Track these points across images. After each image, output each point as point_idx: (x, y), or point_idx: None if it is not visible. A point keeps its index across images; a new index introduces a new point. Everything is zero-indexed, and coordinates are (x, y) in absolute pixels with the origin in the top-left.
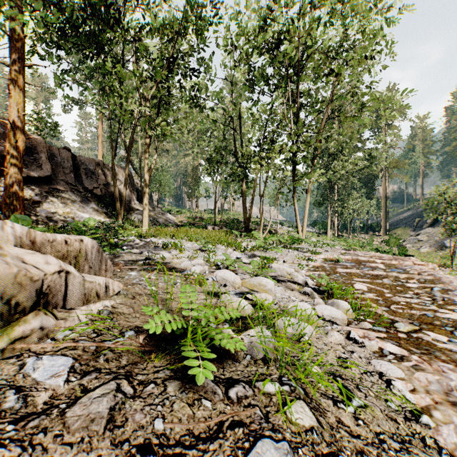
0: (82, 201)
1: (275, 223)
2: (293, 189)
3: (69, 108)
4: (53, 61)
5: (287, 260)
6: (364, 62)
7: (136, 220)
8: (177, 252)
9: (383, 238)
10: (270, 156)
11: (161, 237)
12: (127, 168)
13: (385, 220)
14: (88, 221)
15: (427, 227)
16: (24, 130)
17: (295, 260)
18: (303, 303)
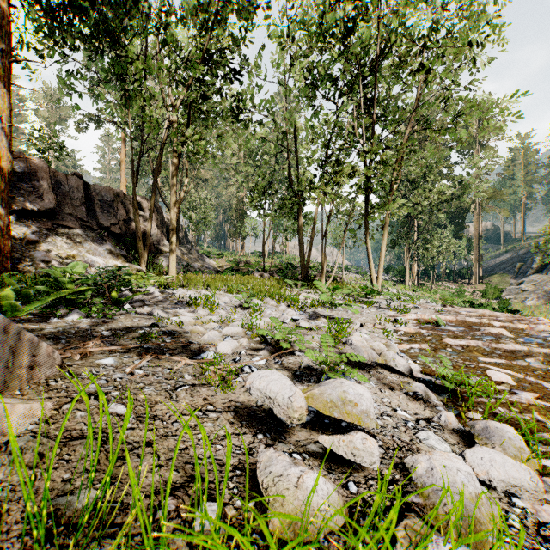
0: (94, 241)
1: (339, 268)
2: (365, 225)
3: (86, 127)
4: (55, 61)
5: (364, 323)
6: (462, 54)
7: (165, 265)
8: (206, 311)
9: (475, 288)
10: (335, 180)
11: (191, 287)
12: (152, 199)
13: (477, 264)
14: (75, 267)
15: (532, 273)
16: (11, 146)
17: (376, 322)
18: (448, 455)
